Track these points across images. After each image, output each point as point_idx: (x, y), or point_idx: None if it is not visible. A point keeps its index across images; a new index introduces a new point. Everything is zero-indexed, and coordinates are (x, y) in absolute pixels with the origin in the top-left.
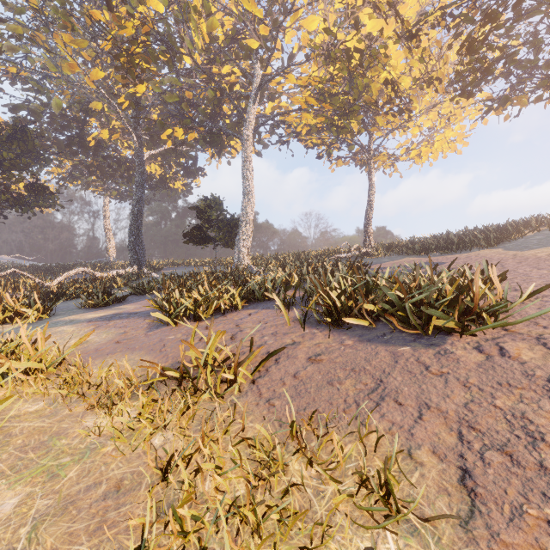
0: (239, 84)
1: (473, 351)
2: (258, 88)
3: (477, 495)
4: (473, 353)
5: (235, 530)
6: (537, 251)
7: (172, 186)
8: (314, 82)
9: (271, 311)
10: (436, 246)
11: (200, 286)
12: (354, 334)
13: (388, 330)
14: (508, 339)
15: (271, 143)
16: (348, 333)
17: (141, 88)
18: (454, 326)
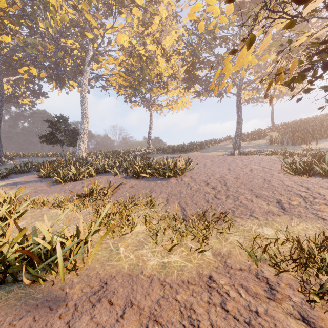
0: (77, 50)
1: (175, 180)
2: (91, 59)
3: (168, 202)
4: (175, 181)
5: (119, 215)
6: (209, 153)
7: (20, 101)
8: (123, 64)
9: (110, 176)
10: (178, 150)
11: (72, 166)
12: (144, 180)
13: (154, 178)
14: (184, 177)
15: (96, 87)
16: (142, 180)
17: (6, 38)
18: (172, 174)
